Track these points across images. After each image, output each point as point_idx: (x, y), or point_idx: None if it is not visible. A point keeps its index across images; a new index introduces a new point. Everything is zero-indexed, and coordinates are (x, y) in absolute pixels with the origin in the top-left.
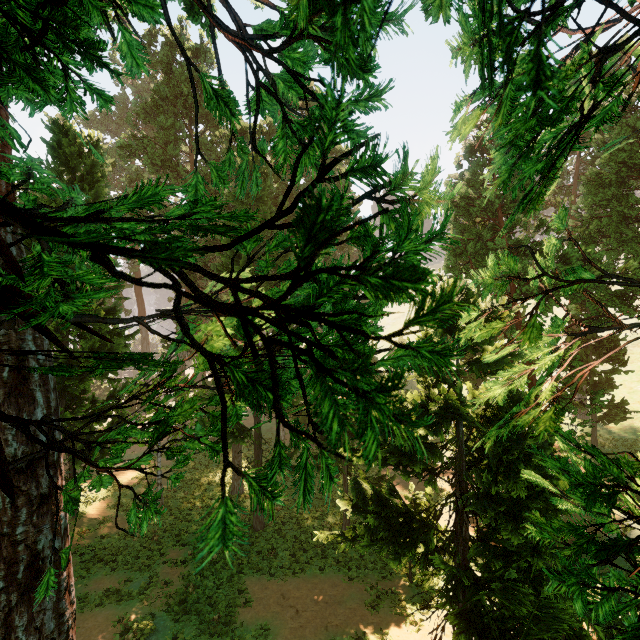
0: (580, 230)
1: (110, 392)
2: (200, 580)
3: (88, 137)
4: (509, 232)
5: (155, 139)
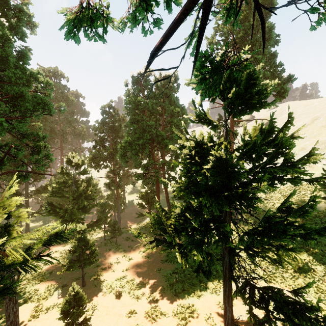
0: None
1: None
2: None
3: None
4: (114, 138)
5: None
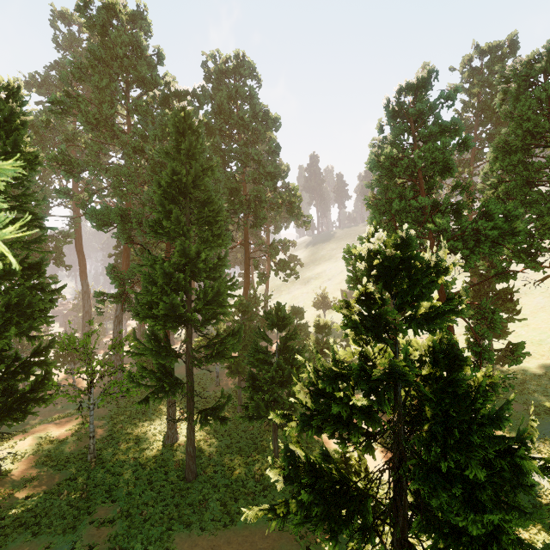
0: (489, 192)
1: (34, 349)
2: (127, 541)
3: (5, 81)
4: (427, 193)
5: (91, 100)
